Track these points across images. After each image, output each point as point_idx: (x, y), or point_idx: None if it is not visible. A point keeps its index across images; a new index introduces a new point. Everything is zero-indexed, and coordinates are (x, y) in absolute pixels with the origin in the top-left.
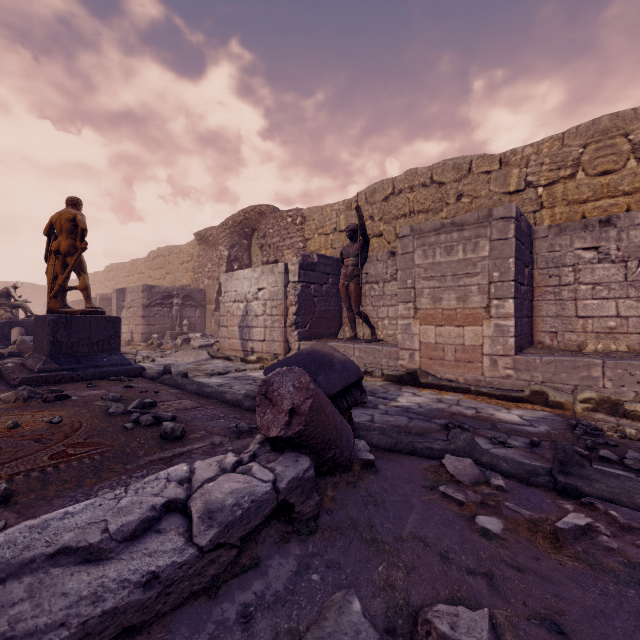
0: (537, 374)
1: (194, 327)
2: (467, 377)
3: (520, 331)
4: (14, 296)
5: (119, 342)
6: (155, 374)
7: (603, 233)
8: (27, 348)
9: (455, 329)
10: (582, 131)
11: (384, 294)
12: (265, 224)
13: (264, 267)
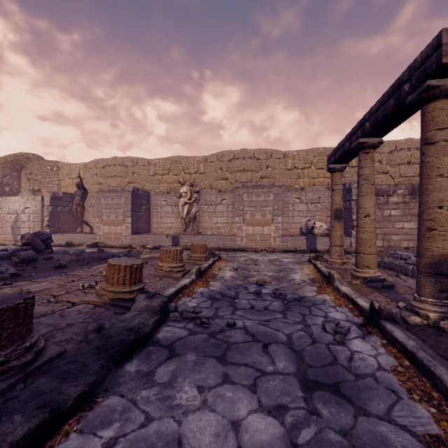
0: (137, 241)
1: None
2: (118, 244)
3: (137, 228)
4: None
5: None
6: None
7: (168, 196)
8: None
9: (115, 227)
10: (170, 159)
11: None
12: (32, 166)
13: (29, 197)
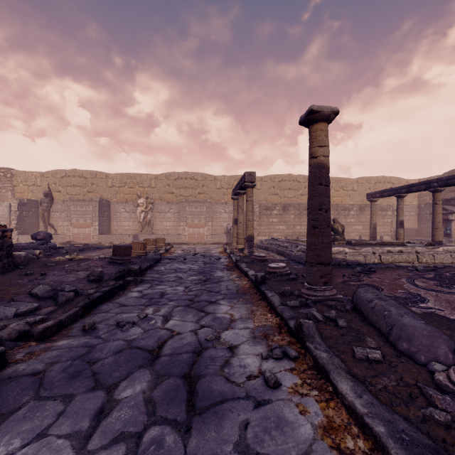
0: (103, 239)
1: None
2: (87, 242)
3: (102, 229)
4: None
5: None
6: None
7: (126, 205)
8: None
9: (83, 229)
10: (127, 175)
11: (61, 217)
12: None
13: None
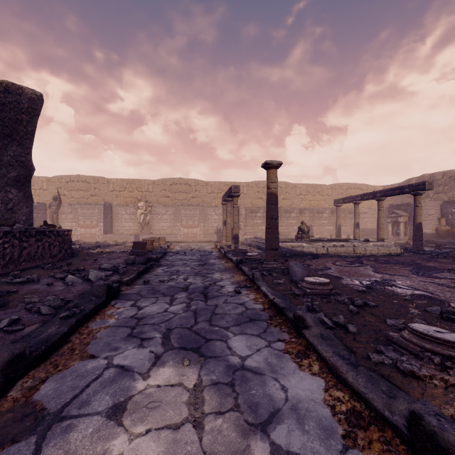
0: (108, 238)
1: None
2: (93, 241)
3: (106, 230)
4: None
5: None
6: None
7: (127, 208)
8: None
9: (90, 229)
10: (126, 180)
11: (67, 218)
12: None
13: None
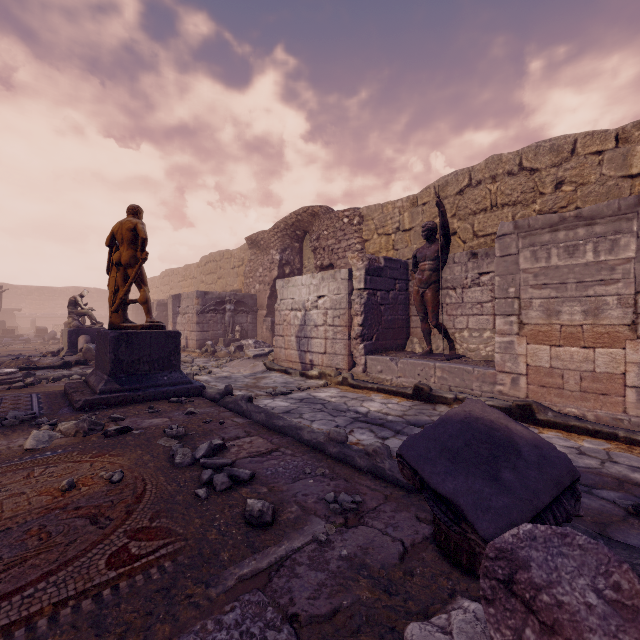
0: None
1: (246, 333)
2: (599, 413)
3: None
4: (81, 304)
5: (179, 358)
6: (216, 395)
7: None
8: (92, 356)
9: (580, 351)
10: None
11: (463, 301)
12: (318, 226)
13: (324, 273)
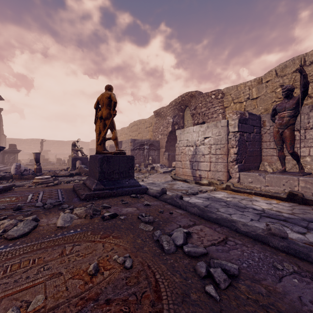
0: None
1: (154, 160)
2: None
3: None
4: (77, 145)
5: (133, 171)
6: (157, 194)
7: None
8: (82, 171)
9: None
10: None
11: (305, 138)
12: (194, 102)
13: (209, 123)
